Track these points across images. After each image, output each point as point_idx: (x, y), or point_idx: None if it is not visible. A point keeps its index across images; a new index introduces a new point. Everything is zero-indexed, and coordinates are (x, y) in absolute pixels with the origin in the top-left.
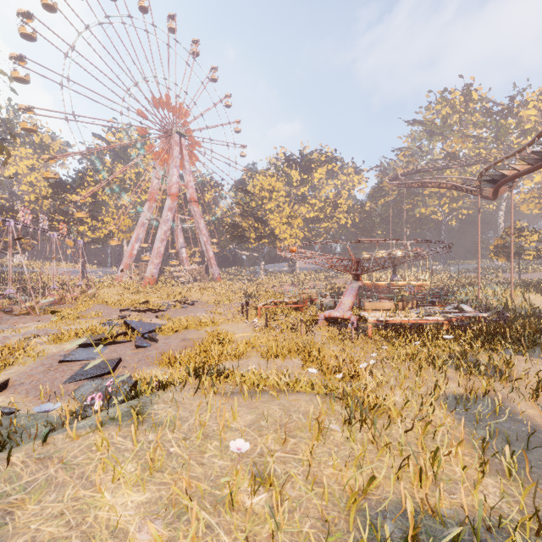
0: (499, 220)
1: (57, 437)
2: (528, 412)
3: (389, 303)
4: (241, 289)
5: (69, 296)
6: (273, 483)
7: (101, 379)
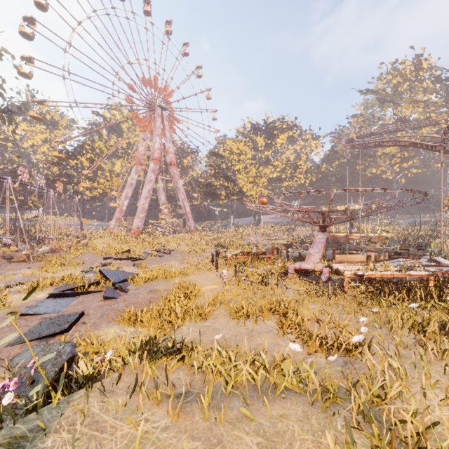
0: (448, 177)
1: None
2: None
3: (361, 255)
4: (213, 239)
5: (65, 245)
6: None
7: (43, 345)
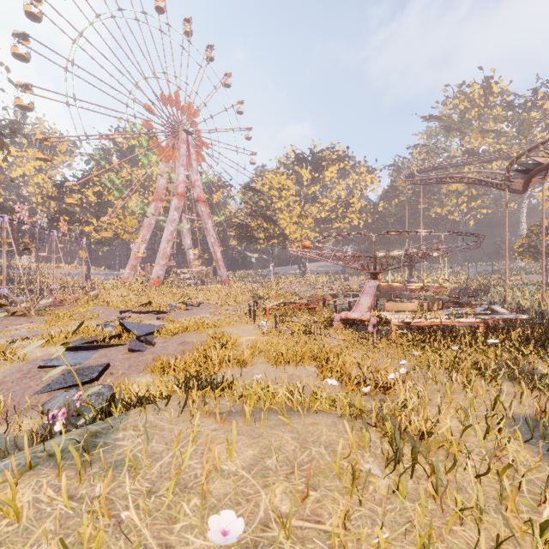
0: (521, 219)
1: None
2: None
3: (412, 304)
4: (250, 291)
5: (70, 297)
6: None
7: (76, 390)
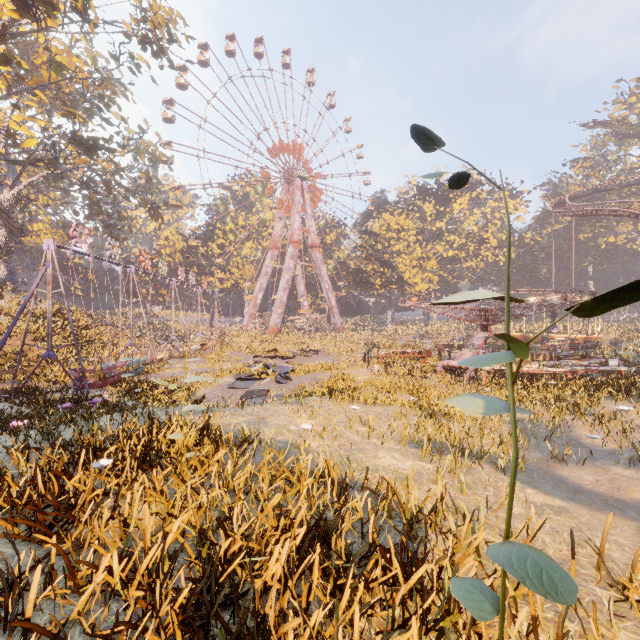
0: None
1: (265, 405)
2: (580, 433)
3: None
4: (366, 340)
5: (210, 344)
6: (371, 427)
7: (263, 397)
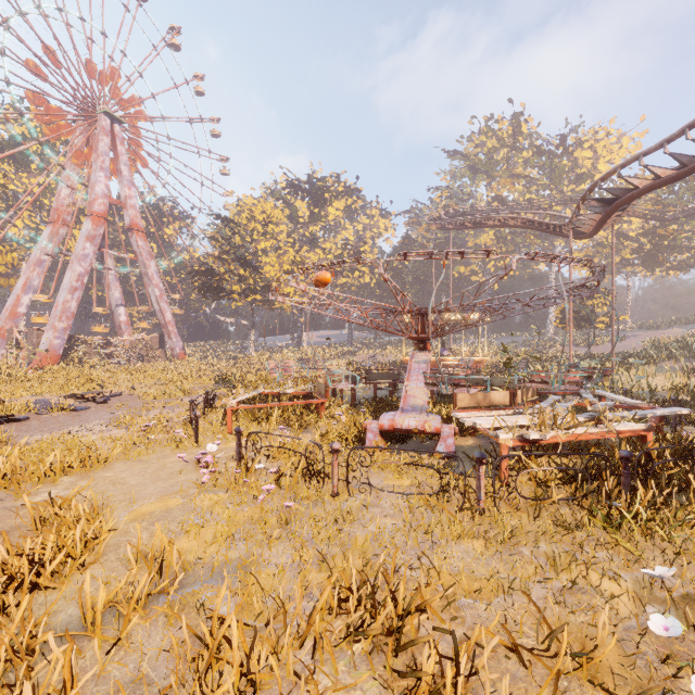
0: (550, 283)
1: None
2: None
3: (501, 393)
4: (218, 371)
5: None
6: None
7: None
